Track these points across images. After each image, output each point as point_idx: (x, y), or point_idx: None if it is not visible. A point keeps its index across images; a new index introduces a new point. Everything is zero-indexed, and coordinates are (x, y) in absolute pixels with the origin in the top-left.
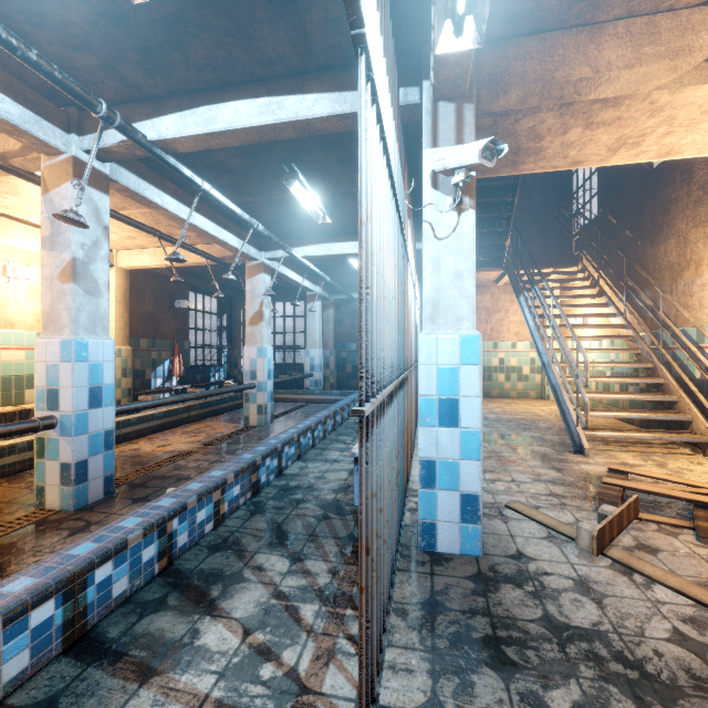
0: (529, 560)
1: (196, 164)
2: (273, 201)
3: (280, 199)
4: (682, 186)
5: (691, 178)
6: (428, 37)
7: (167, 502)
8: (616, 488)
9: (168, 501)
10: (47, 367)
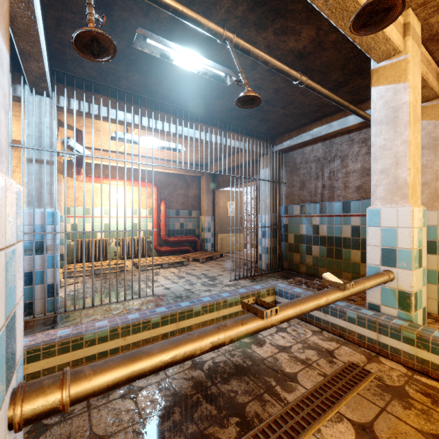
0: (60, 296)
1: None
2: None
3: None
4: None
5: None
6: (61, 78)
7: (103, 322)
8: None
9: (101, 323)
10: (7, 263)
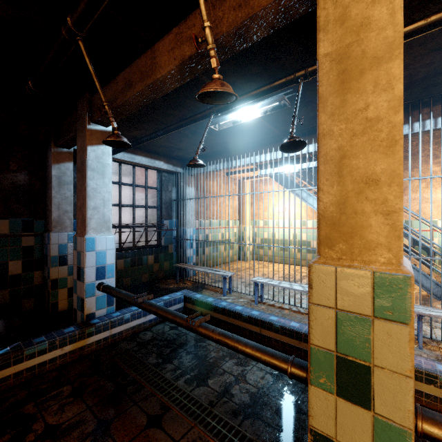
0: None
1: None
2: None
3: None
4: None
5: None
6: None
7: None
8: None
9: None
10: None
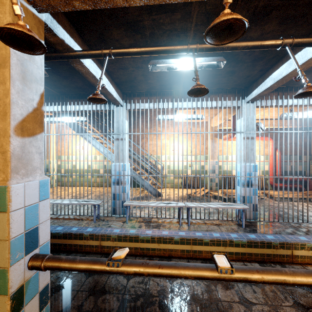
0: None
1: (282, 0)
2: (182, 35)
3: (184, 41)
4: (141, 115)
5: (145, 114)
6: None
7: None
8: (202, 196)
9: None
10: None
